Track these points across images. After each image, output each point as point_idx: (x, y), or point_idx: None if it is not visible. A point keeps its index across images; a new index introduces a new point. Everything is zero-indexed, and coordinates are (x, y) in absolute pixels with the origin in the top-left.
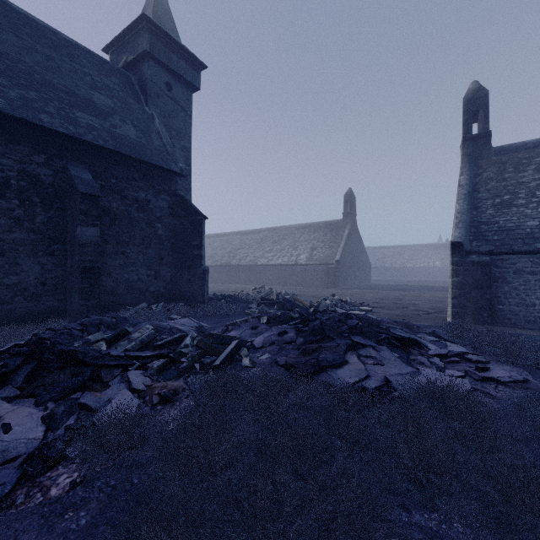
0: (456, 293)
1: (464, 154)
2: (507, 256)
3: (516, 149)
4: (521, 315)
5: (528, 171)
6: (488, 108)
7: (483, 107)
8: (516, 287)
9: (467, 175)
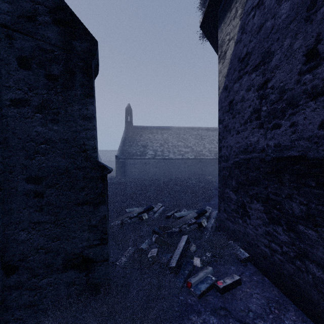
0: (117, 169)
1: (125, 126)
2: (128, 160)
3: (138, 128)
4: (131, 174)
5: (138, 136)
6: (131, 114)
7: (130, 113)
8: (130, 167)
9: (124, 134)
